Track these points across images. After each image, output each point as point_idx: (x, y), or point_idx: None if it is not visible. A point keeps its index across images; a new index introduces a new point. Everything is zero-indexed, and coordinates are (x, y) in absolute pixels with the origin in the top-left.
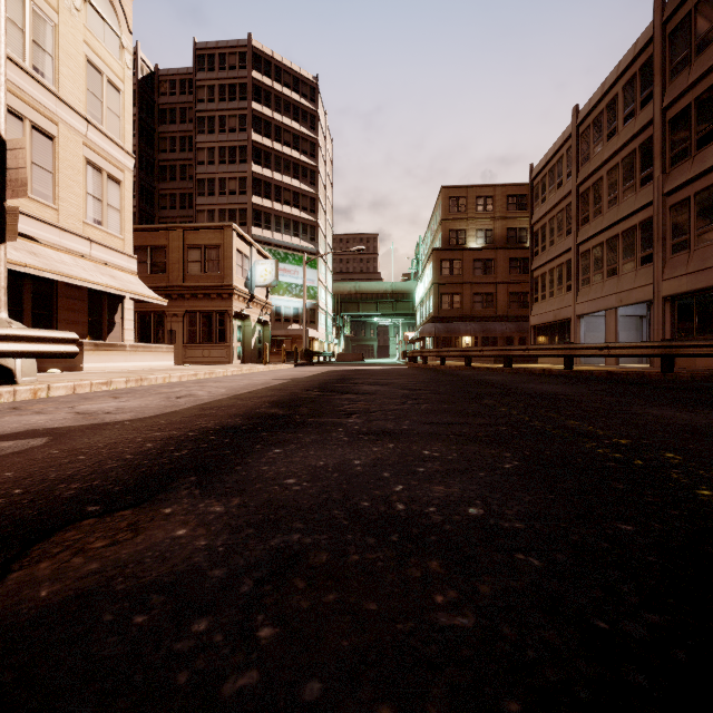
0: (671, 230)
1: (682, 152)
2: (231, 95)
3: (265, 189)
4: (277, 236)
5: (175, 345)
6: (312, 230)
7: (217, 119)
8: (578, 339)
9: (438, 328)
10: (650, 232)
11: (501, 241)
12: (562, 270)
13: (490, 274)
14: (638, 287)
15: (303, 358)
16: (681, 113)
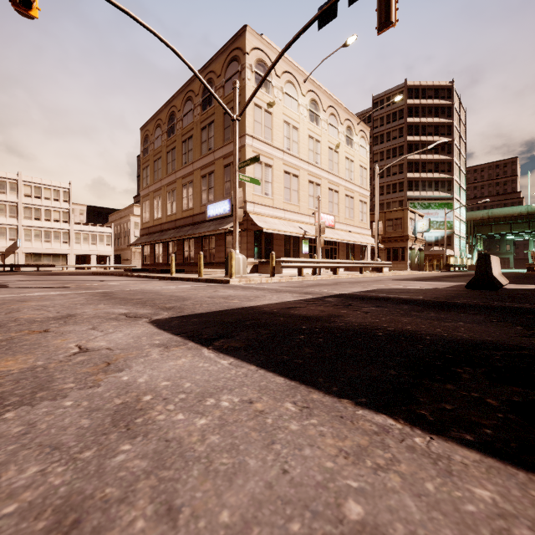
0: None
1: None
2: (393, 118)
3: (415, 167)
4: (423, 193)
5: None
6: (448, 183)
7: (385, 135)
8: None
9: None
10: None
11: None
12: None
13: None
14: None
15: (444, 268)
16: None
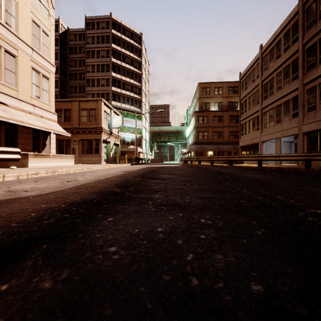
0: (307, 101)
1: (312, 64)
2: (102, 40)
3: (118, 84)
4: (123, 105)
5: (75, 155)
6: (139, 102)
7: (96, 52)
8: (262, 152)
9: (197, 147)
10: (296, 102)
11: (226, 107)
12: (254, 120)
13: (221, 123)
14: (291, 128)
15: (135, 161)
16: (312, 46)
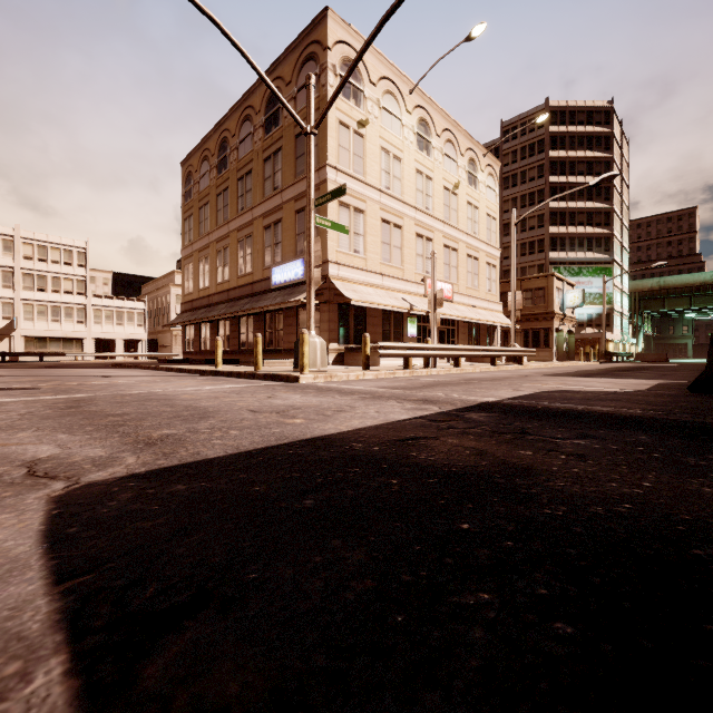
0: None
1: None
2: (530, 152)
3: (560, 219)
4: (571, 255)
5: None
6: (606, 241)
7: (519, 175)
8: None
9: None
10: None
11: None
12: None
13: None
14: None
15: (602, 357)
16: None
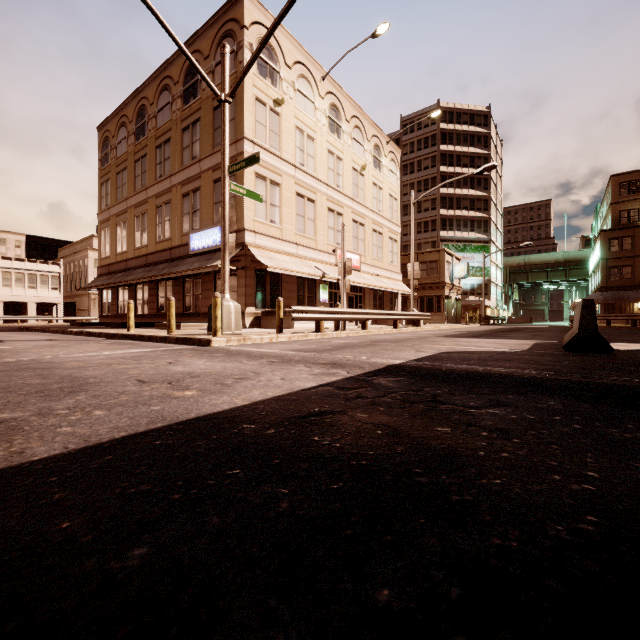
0: None
1: None
2: (425, 145)
3: (449, 203)
4: (458, 234)
5: None
6: (485, 224)
7: (416, 163)
8: None
9: (605, 296)
10: None
11: None
12: None
13: None
14: None
15: (483, 321)
16: None
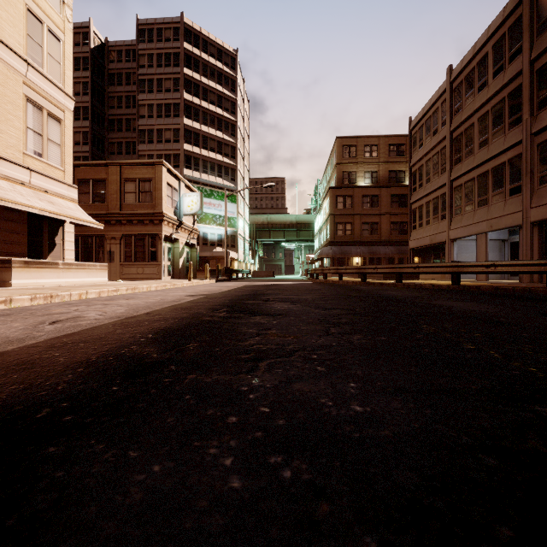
0: (538, 164)
1: None
2: (166, 62)
3: (195, 139)
4: (205, 177)
5: (113, 264)
6: (233, 172)
7: (155, 81)
8: (452, 259)
9: (334, 250)
10: (518, 167)
11: (384, 181)
12: (437, 202)
13: (376, 207)
14: (508, 215)
15: (224, 274)
16: None
